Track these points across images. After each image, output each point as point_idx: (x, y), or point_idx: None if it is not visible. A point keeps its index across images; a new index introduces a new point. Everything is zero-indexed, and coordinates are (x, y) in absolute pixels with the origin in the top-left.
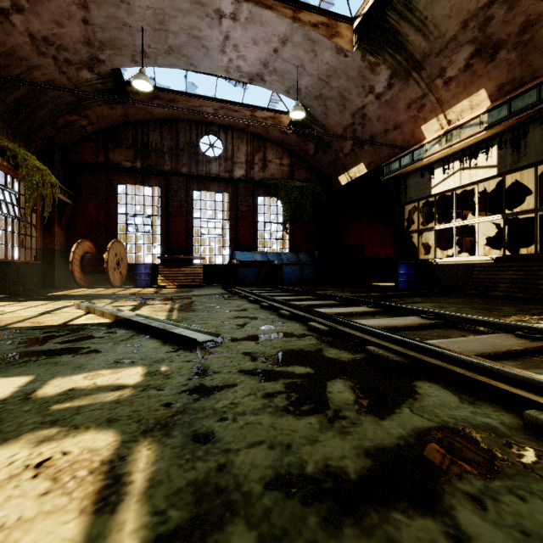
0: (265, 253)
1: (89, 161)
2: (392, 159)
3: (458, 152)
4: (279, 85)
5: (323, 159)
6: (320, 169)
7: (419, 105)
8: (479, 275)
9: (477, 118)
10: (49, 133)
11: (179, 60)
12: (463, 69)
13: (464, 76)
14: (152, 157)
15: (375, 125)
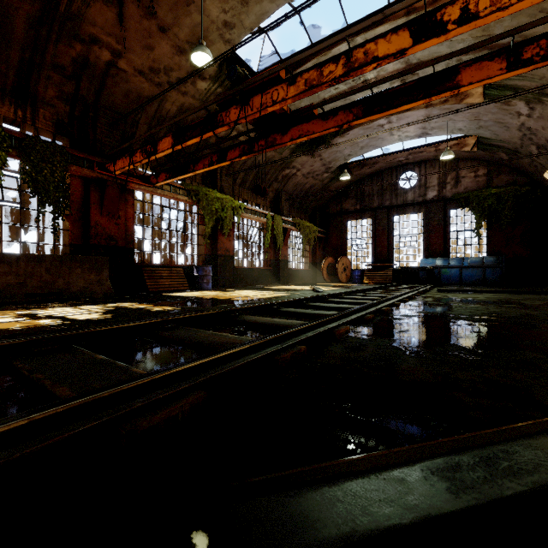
0: (448, 258)
1: (333, 211)
2: None
3: None
4: (442, 132)
5: (521, 162)
6: (523, 169)
7: None
8: None
9: None
10: (314, 204)
11: (369, 148)
12: None
13: None
14: (366, 200)
15: (544, 133)
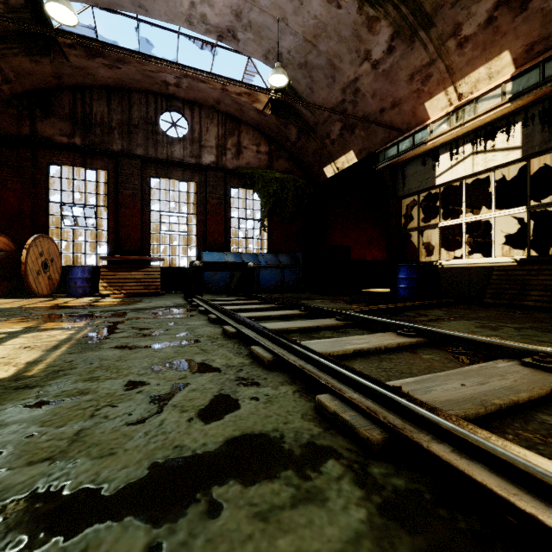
0: (240, 254)
1: (8, 132)
2: (388, 144)
3: (470, 132)
4: (255, 46)
5: (307, 147)
6: (303, 159)
7: (424, 76)
8: (500, 280)
9: (497, 88)
10: None
11: None
12: (484, 25)
13: (484, 35)
14: (96, 133)
15: (369, 104)
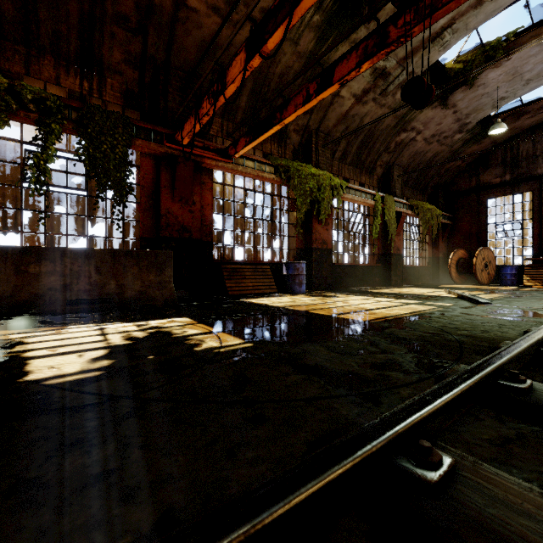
0: None
1: (463, 188)
2: None
3: None
4: None
5: None
6: None
7: None
8: None
9: None
10: (435, 181)
11: (540, 81)
12: None
13: None
14: (522, 166)
15: None
